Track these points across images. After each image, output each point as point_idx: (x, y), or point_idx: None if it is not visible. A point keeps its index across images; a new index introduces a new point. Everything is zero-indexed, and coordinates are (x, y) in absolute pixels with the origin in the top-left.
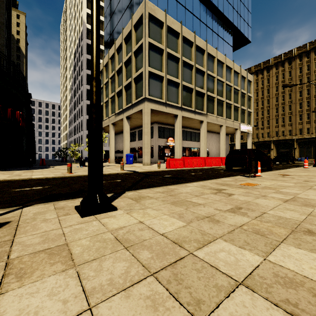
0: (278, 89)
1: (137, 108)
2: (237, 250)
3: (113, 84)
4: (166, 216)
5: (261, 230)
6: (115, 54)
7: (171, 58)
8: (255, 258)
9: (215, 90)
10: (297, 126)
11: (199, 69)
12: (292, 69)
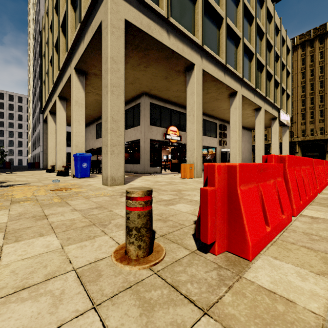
0: (305, 75)
1: (91, 28)
2: None
3: None
4: None
5: None
6: None
7: None
8: None
9: (253, 40)
10: None
11: None
12: (325, 49)
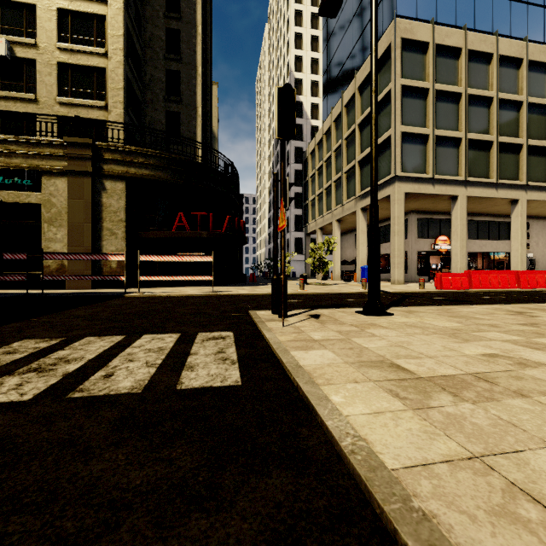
0: None
1: (380, 194)
2: (506, 335)
3: (338, 160)
4: (444, 321)
5: (543, 333)
6: (342, 113)
7: (443, 97)
8: (518, 338)
9: None
10: None
11: (508, 101)
12: None
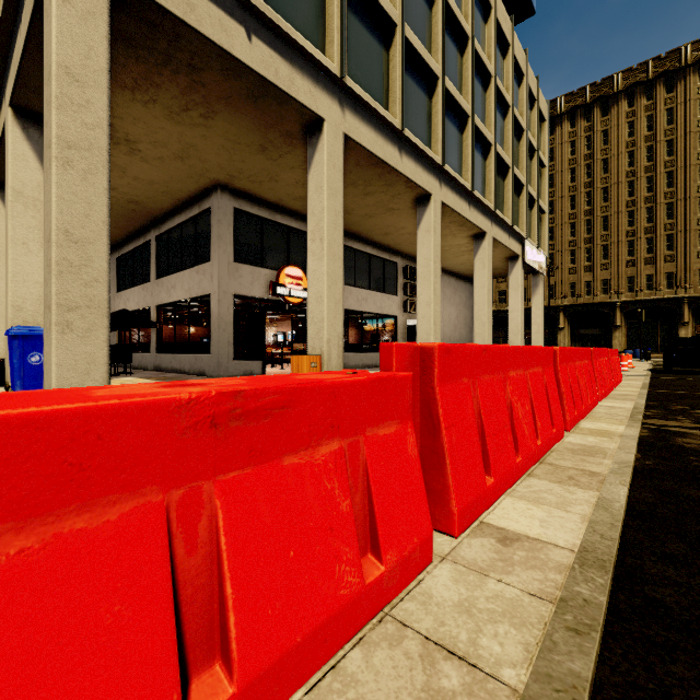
0: (576, 175)
1: None
2: None
3: None
4: None
5: None
6: None
7: None
8: None
9: (467, 87)
10: (624, 269)
11: None
12: (611, 127)
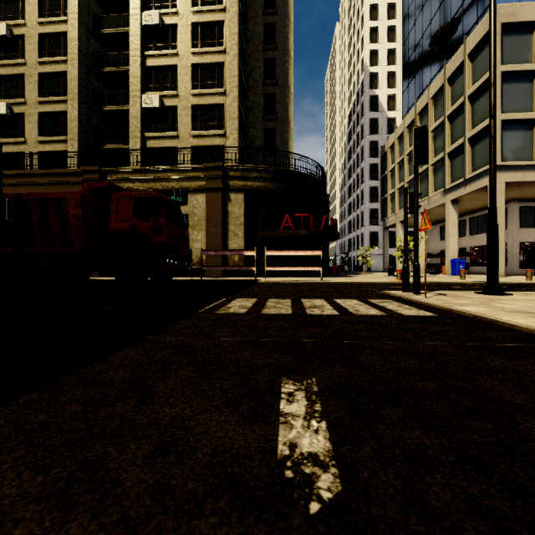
0: None
1: (475, 185)
2: None
3: None
4: None
5: None
6: (428, 105)
7: None
8: None
9: None
10: None
11: None
12: None
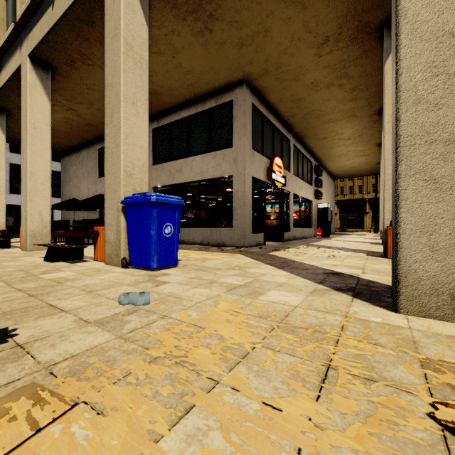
0: None
1: None
2: None
3: None
4: None
5: None
6: None
7: None
8: None
9: None
10: None
11: None
12: None
